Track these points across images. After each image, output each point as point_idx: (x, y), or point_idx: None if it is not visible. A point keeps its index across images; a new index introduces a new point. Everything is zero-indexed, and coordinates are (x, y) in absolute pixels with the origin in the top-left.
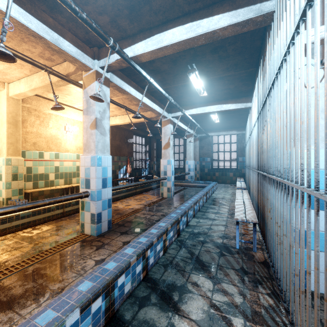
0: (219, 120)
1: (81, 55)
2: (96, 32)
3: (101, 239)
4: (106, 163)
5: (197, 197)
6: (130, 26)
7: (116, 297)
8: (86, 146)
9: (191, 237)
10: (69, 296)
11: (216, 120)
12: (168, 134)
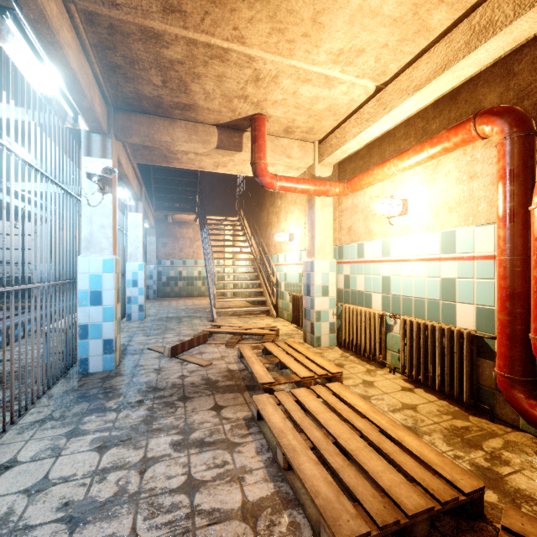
0: None
1: None
2: None
3: None
4: None
5: (24, 319)
6: None
7: None
8: None
9: None
10: None
11: None
12: None
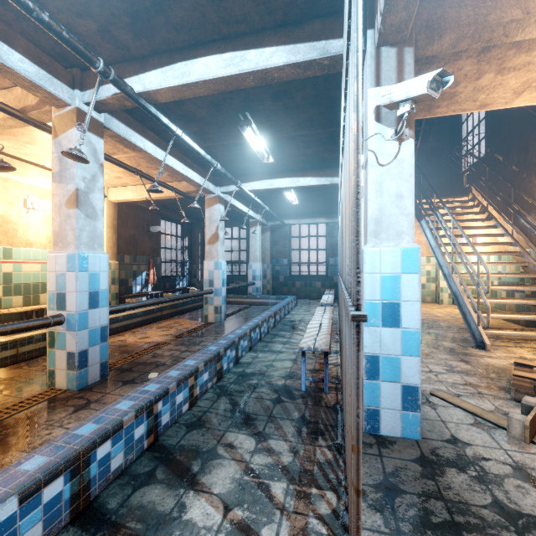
0: (299, 201)
1: (47, 80)
2: (71, 47)
3: (85, 394)
4: (96, 267)
5: (258, 320)
6: (135, 42)
7: (94, 477)
8: (59, 236)
9: (239, 380)
10: (1, 480)
11: (294, 201)
12: (216, 220)
